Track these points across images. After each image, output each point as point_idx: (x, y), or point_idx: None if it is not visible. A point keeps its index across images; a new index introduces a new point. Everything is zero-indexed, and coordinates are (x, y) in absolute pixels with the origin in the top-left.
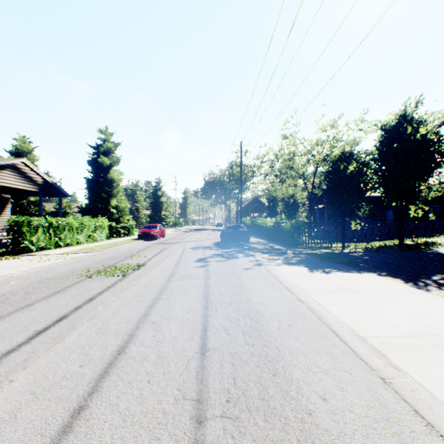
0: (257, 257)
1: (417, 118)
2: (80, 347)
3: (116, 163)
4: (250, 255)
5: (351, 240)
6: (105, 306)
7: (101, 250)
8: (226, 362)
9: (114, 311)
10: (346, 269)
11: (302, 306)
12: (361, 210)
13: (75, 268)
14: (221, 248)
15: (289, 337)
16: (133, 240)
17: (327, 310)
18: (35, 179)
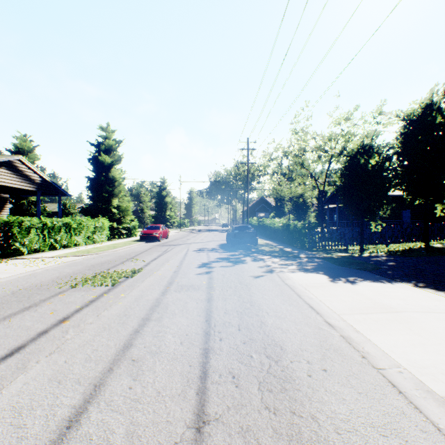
0: (266, 262)
1: (444, 107)
2: (16, 411)
3: (117, 161)
4: (259, 259)
5: (369, 242)
6: (78, 330)
7: (98, 253)
8: None
9: (86, 340)
10: (373, 278)
11: (334, 335)
12: (383, 209)
13: (62, 274)
14: (227, 251)
15: (329, 394)
16: (134, 241)
17: (371, 342)
18: (32, 177)
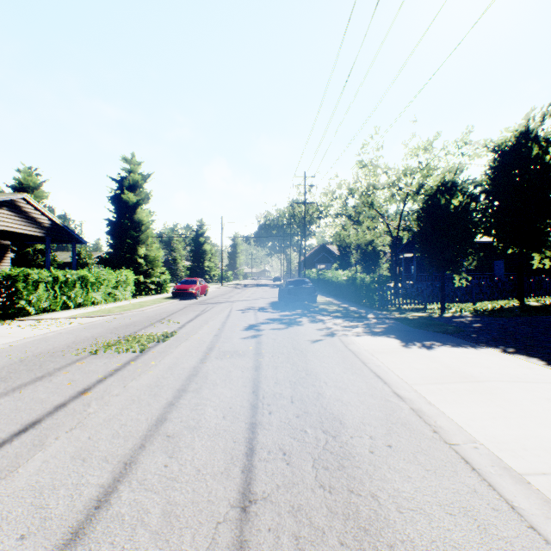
0: (327, 324)
1: (543, 135)
2: (36, 491)
3: (145, 200)
4: (318, 321)
5: (452, 300)
6: (102, 403)
7: (121, 313)
8: (285, 532)
9: (112, 414)
10: (454, 342)
11: (403, 407)
12: (468, 260)
13: (79, 338)
14: (279, 310)
15: (392, 472)
16: (166, 299)
17: (445, 415)
18: (39, 220)
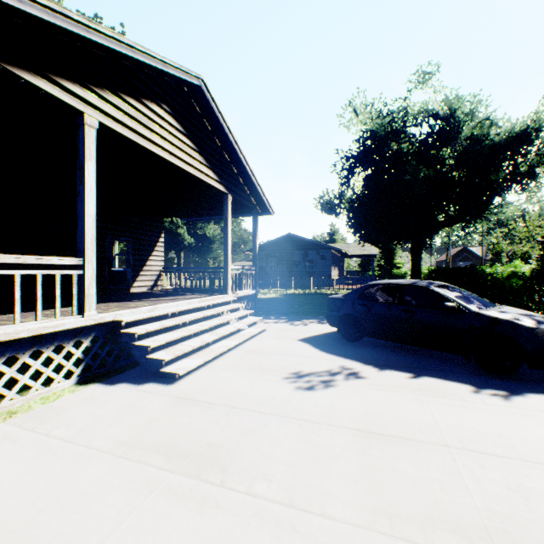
0: None
1: None
2: None
3: None
4: None
5: None
6: None
7: None
8: None
9: None
10: None
11: None
12: None
13: None
14: None
15: None
16: None
17: None
18: None
